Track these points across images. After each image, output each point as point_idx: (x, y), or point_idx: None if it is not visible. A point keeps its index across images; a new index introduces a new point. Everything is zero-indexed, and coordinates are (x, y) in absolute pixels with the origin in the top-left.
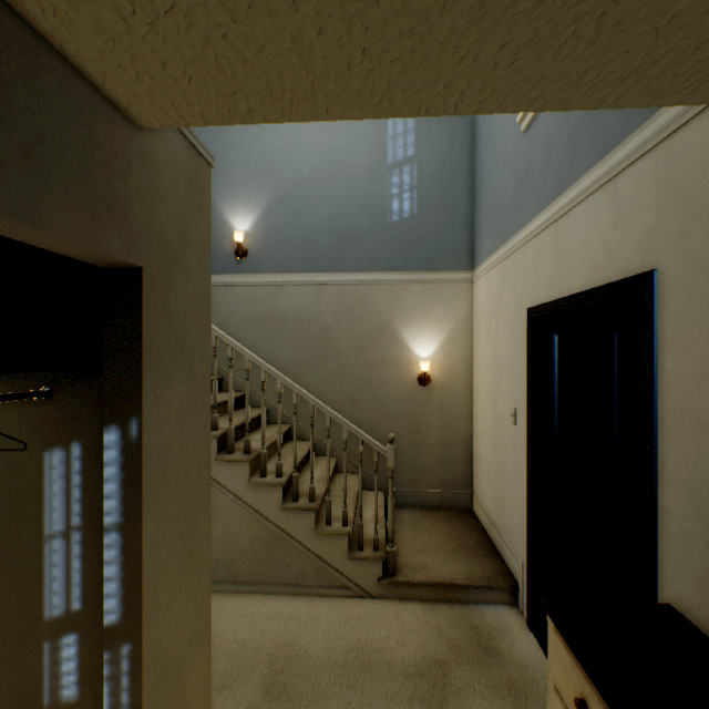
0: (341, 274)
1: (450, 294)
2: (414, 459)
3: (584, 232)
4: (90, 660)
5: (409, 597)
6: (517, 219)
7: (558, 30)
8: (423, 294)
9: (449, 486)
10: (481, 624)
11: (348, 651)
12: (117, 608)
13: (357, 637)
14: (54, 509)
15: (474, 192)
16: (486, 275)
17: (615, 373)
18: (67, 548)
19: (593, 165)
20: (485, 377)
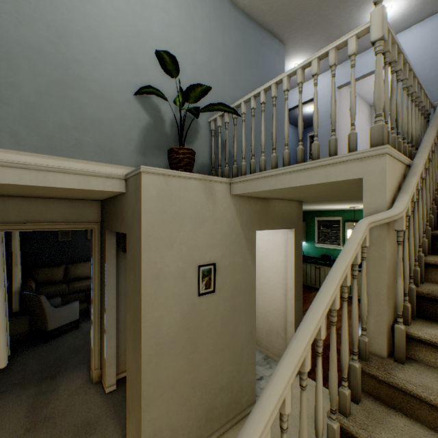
0: None
1: None
2: None
3: None
4: None
5: None
6: None
7: None
8: None
9: None
10: None
11: None
12: None
13: None
14: None
15: None
16: None
17: None
18: None
19: None
20: None
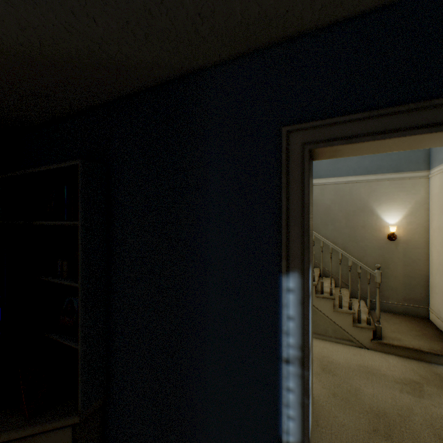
0: (336, 178)
1: (411, 185)
2: (384, 283)
3: None
4: None
5: (389, 352)
6: None
7: None
8: (391, 186)
9: (410, 302)
10: (441, 373)
11: (359, 366)
12: None
13: (362, 362)
14: None
15: None
16: (441, 174)
17: None
18: None
19: None
20: (440, 236)
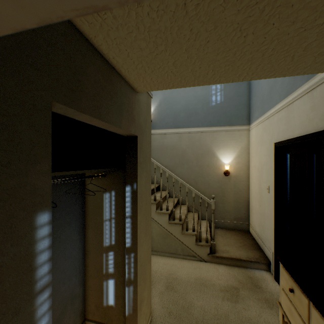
0: (190, 128)
1: (238, 135)
2: (222, 207)
3: (299, 111)
4: (117, 260)
5: (221, 263)
6: (270, 104)
7: (278, 60)
8: (226, 136)
9: (238, 220)
10: (253, 276)
11: (196, 279)
12: (130, 242)
13: (199, 274)
14: (106, 211)
15: (250, 90)
16: (256, 127)
17: (314, 171)
18: (110, 224)
19: (303, 84)
20: (255, 172)
